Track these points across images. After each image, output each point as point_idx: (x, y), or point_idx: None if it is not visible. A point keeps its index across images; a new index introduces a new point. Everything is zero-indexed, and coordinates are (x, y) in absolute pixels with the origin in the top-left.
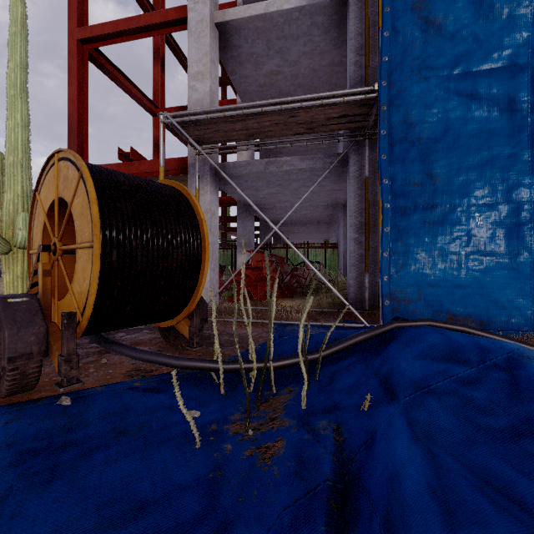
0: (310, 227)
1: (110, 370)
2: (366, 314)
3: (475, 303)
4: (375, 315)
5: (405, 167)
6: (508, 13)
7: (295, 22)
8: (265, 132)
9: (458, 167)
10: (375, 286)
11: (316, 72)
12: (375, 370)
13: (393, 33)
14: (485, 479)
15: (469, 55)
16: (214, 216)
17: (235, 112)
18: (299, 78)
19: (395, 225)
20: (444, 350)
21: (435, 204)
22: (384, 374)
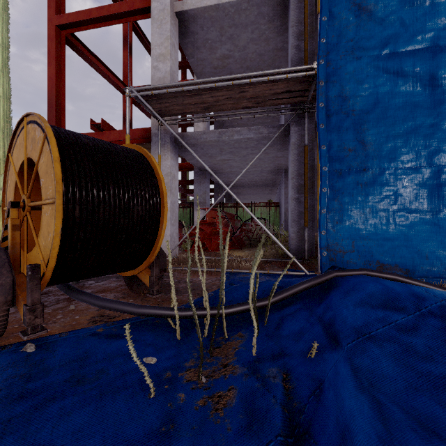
0: (257, 189)
1: (76, 317)
2: (305, 263)
3: (401, 254)
4: (313, 264)
5: (340, 135)
6: (430, 1)
7: (244, 12)
8: (218, 105)
9: (387, 135)
10: (313, 239)
11: (262, 56)
12: (319, 317)
13: (330, 18)
14: (434, 430)
15: (396, 37)
16: (174, 179)
17: (192, 87)
18: (248, 62)
19: (331, 186)
20: (382, 298)
21: (367, 168)
22: (327, 320)
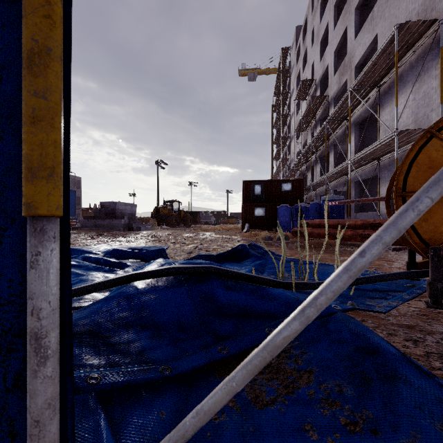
0: None
1: None
2: None
3: None
4: None
5: None
6: None
7: None
8: None
9: None
10: None
11: None
12: None
13: None
14: None
15: None
16: None
17: None
18: None
19: None
20: None
21: None
22: None
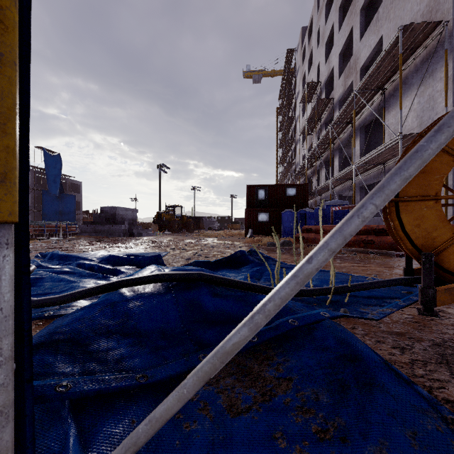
0: None
1: None
2: None
3: None
4: None
5: None
6: None
7: None
8: None
9: None
10: None
11: None
12: None
13: None
14: None
15: None
16: None
17: None
18: None
19: None
20: None
21: None
22: None
